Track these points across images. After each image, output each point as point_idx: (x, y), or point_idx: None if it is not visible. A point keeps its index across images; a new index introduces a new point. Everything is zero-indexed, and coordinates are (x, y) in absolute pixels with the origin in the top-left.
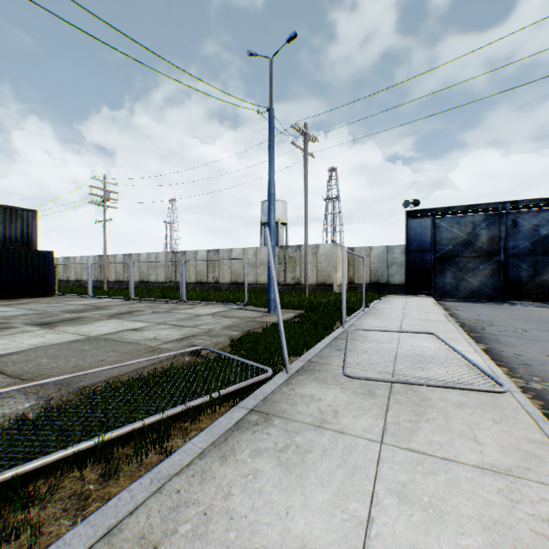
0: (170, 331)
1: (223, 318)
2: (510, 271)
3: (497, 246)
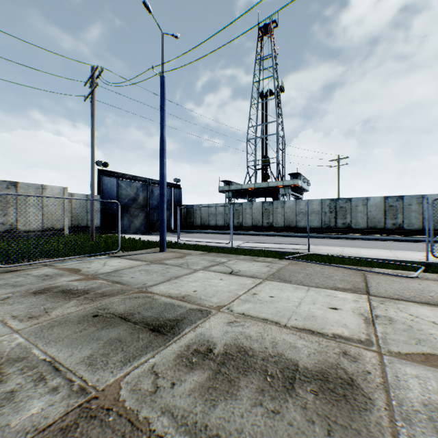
0: (240, 265)
1: (183, 258)
2: (151, 217)
3: (147, 203)
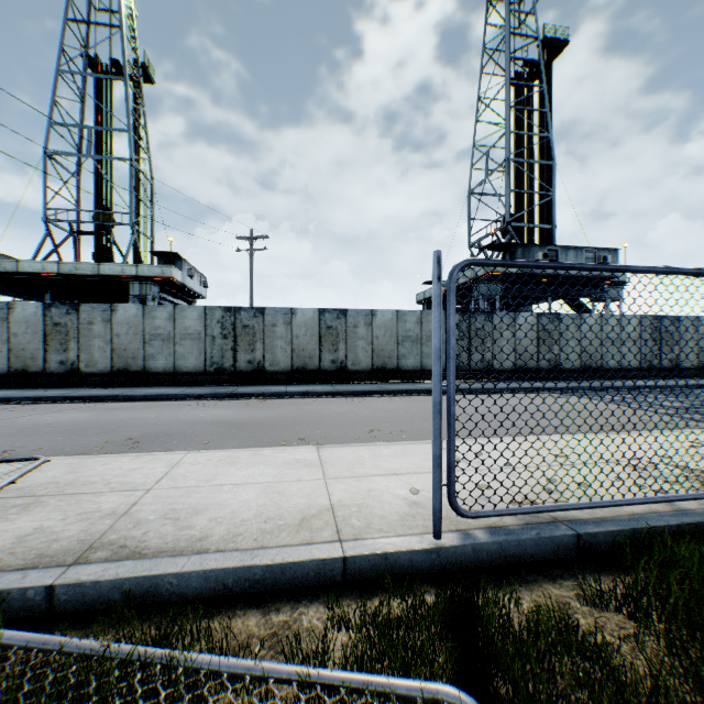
0: None
1: None
2: None
3: None
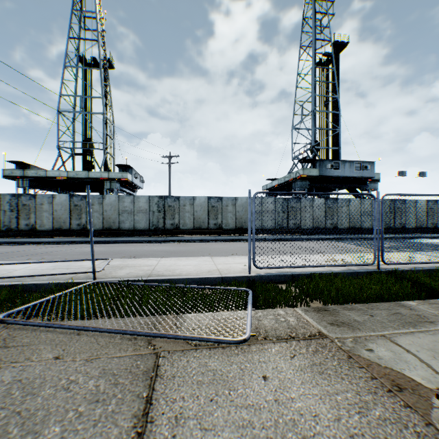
0: None
1: None
2: None
3: None
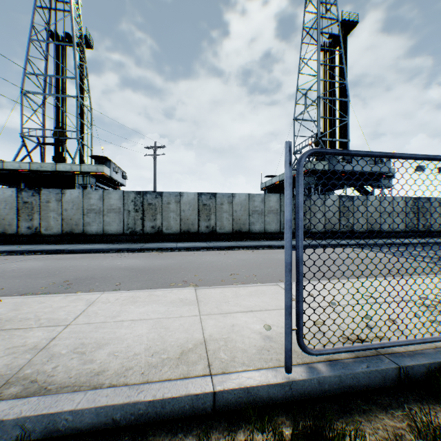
0: None
1: None
2: None
3: None
